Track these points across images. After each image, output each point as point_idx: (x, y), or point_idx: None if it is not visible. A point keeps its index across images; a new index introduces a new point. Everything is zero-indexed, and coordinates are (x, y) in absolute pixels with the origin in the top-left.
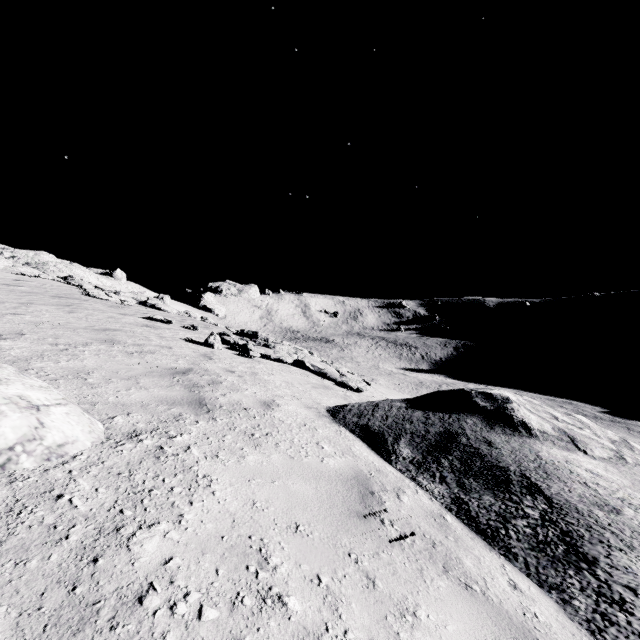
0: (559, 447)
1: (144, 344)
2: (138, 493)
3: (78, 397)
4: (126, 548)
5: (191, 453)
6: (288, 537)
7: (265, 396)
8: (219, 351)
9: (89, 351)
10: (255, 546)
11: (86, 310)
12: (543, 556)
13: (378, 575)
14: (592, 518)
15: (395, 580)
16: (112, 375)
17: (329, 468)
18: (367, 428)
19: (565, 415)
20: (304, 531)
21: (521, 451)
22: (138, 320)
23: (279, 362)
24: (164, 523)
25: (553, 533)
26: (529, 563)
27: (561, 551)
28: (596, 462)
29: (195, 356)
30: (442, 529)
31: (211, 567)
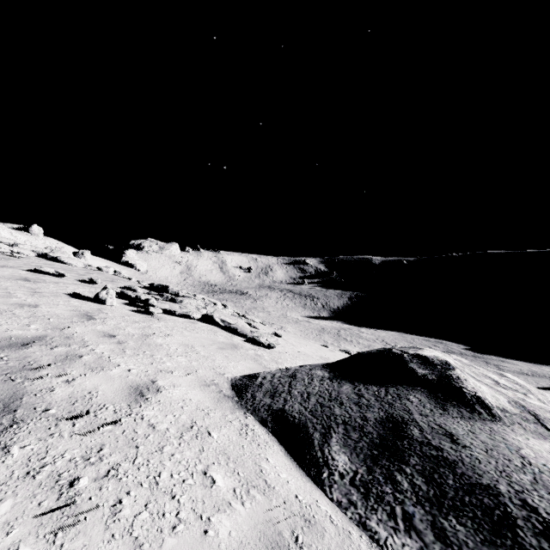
0: (533, 434)
1: None
2: None
3: None
4: None
5: None
6: None
7: (143, 374)
8: (111, 308)
9: None
10: None
11: None
12: None
13: None
14: None
15: None
16: None
17: None
18: (283, 416)
19: (501, 377)
20: None
21: (498, 450)
22: (17, 273)
23: (185, 318)
24: None
25: None
26: None
27: None
28: None
29: (67, 316)
30: None
31: None
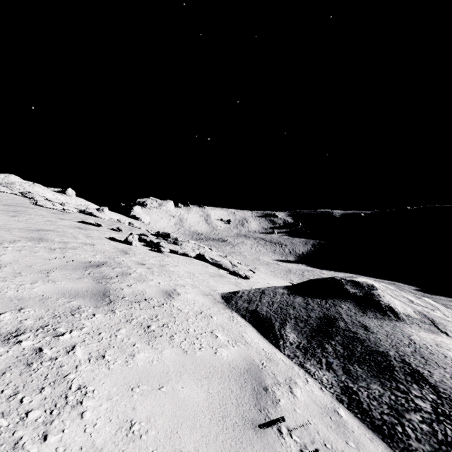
0: (425, 330)
1: (70, 242)
2: None
3: None
4: None
5: (73, 355)
6: None
7: (168, 286)
8: (136, 247)
9: (13, 247)
10: None
11: (29, 215)
12: None
13: None
14: None
15: None
16: (24, 269)
17: (222, 361)
18: (256, 313)
19: (417, 298)
20: None
21: (395, 335)
22: (73, 223)
23: (185, 256)
24: None
25: (451, 430)
26: None
27: None
28: None
29: (113, 251)
30: (340, 431)
31: None
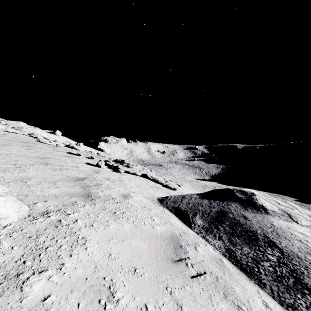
0: (283, 219)
1: (63, 165)
2: (38, 249)
3: (18, 192)
4: (20, 289)
5: (77, 224)
6: (129, 277)
7: (124, 192)
8: (103, 169)
9: (32, 168)
10: (107, 285)
11: (36, 148)
12: (281, 285)
13: (184, 302)
14: (307, 261)
15: (195, 305)
16: (42, 180)
17: (157, 232)
18: (178, 209)
19: (283, 202)
20: (139, 273)
21: (262, 222)
22: (63, 153)
23: (134, 175)
24: (50, 270)
25: (285, 270)
26: (273, 289)
27: (291, 282)
28: (304, 228)
29: (90, 171)
30: (221, 268)
31: (75, 302)
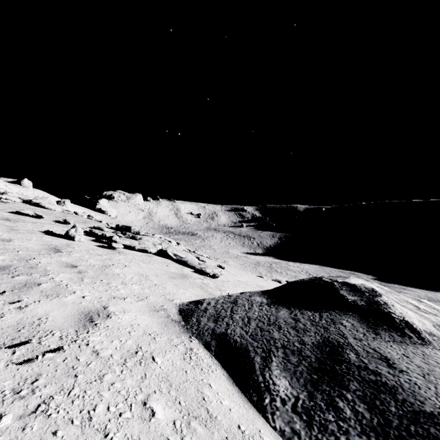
0: None
1: None
2: None
3: None
4: None
5: None
6: None
7: (96, 301)
8: (79, 243)
9: None
10: None
11: None
12: None
13: None
14: None
15: None
16: None
17: None
18: (226, 339)
19: (419, 302)
20: None
21: (434, 374)
22: (1, 214)
23: (143, 252)
24: None
25: None
26: None
27: None
28: None
29: (36, 249)
30: None
31: None
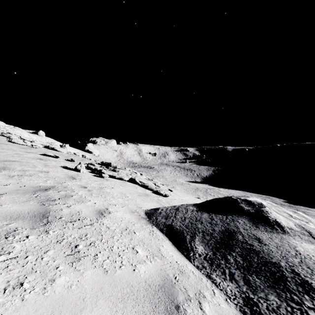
0: (305, 241)
1: (28, 170)
2: None
3: None
4: None
5: None
6: None
7: (102, 205)
8: (83, 174)
9: None
10: None
11: (1, 149)
12: None
13: None
14: None
15: None
16: None
17: (139, 279)
18: (171, 227)
19: (294, 213)
20: None
21: (283, 247)
22: (36, 155)
23: (120, 180)
24: None
25: None
26: None
27: None
28: None
29: (63, 177)
30: None
31: None
